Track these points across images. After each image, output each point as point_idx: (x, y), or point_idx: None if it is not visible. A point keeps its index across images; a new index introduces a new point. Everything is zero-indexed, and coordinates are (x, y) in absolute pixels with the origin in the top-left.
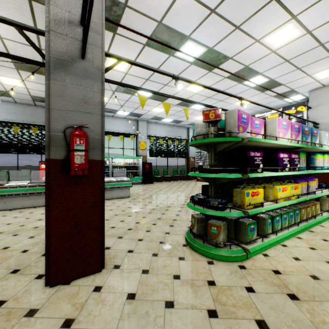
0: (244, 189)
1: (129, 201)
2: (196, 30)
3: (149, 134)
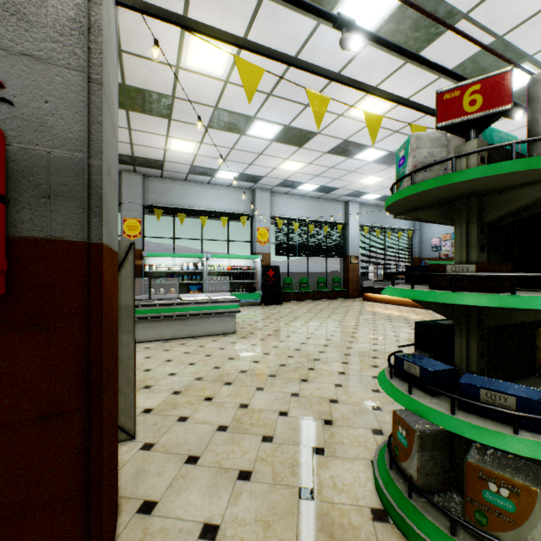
0: None
1: (233, 342)
2: None
3: (275, 215)
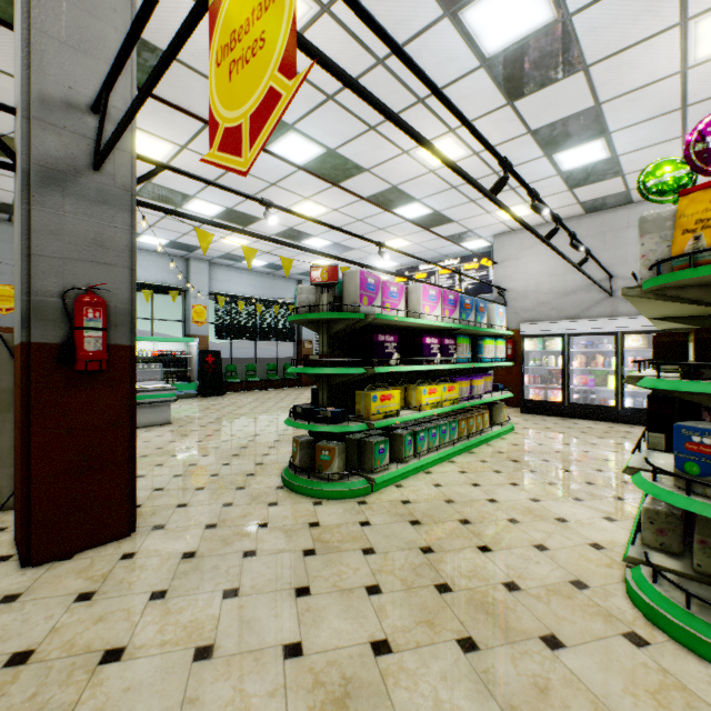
0: (371, 392)
1: (172, 430)
2: (304, 118)
3: (216, 291)
